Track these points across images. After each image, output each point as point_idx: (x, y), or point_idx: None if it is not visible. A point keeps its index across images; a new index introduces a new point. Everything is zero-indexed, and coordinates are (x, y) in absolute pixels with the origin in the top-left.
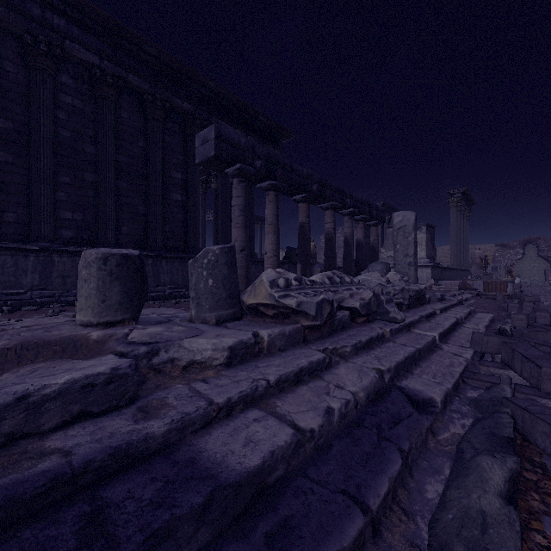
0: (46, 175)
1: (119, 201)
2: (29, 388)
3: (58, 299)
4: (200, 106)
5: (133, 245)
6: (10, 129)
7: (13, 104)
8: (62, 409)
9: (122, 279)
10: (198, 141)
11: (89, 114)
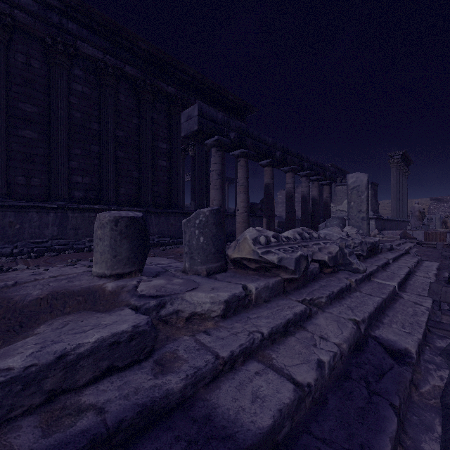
0: (62, 148)
1: (118, 168)
2: (66, 348)
3: (71, 246)
4: (181, 89)
5: (128, 203)
6: (36, 113)
7: (38, 93)
8: (93, 365)
9: (130, 237)
10: (183, 118)
11: (95, 98)
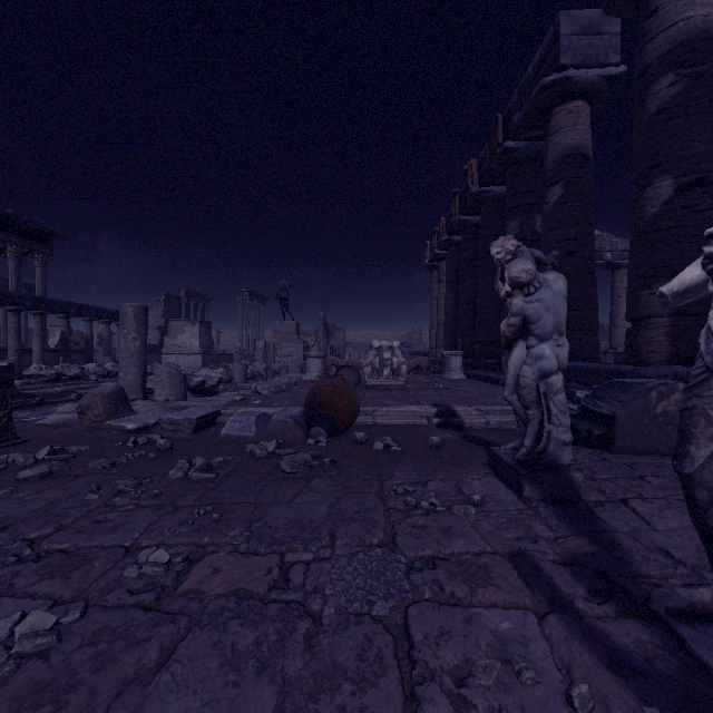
0: None
1: None
2: None
3: None
4: None
5: None
6: None
7: None
8: None
9: None
10: None
11: None
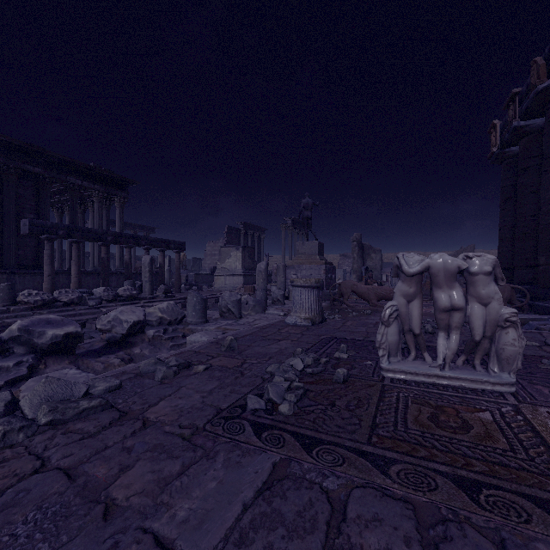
0: None
1: None
2: None
3: None
4: (49, 169)
5: None
6: None
7: None
8: None
9: None
10: (22, 224)
11: None
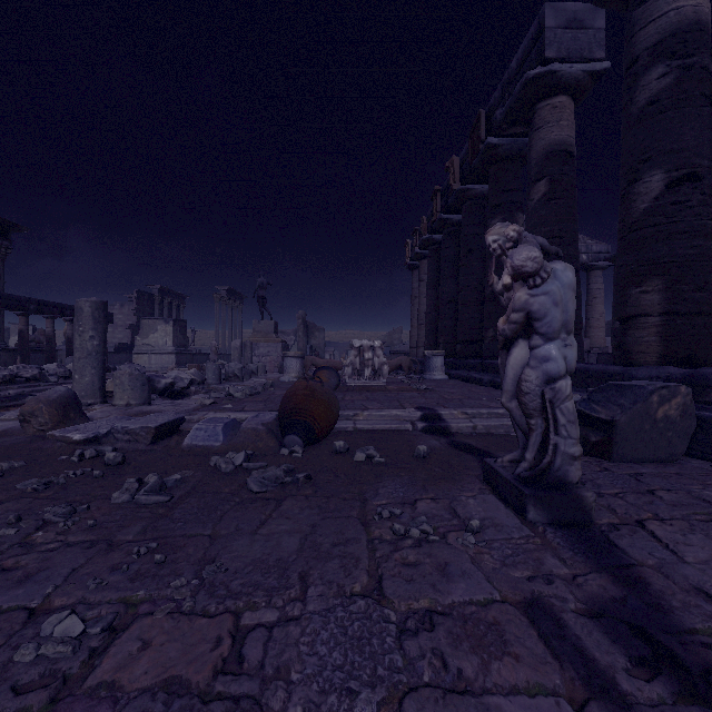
0: None
1: None
2: None
3: None
4: None
5: None
6: None
7: None
8: None
9: None
10: None
11: None
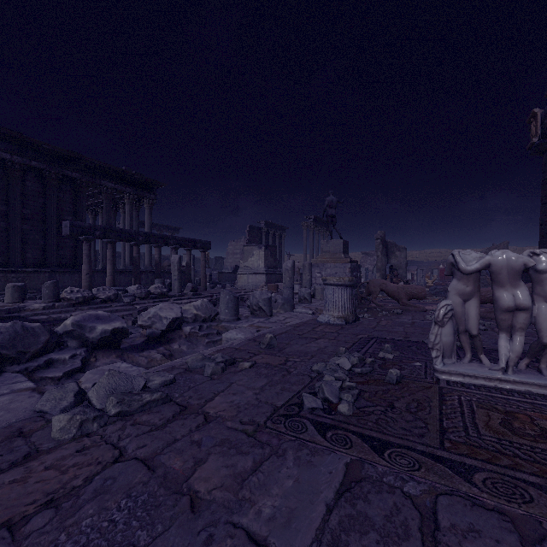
0: None
1: (25, 238)
2: (1, 308)
3: None
4: (86, 173)
5: (35, 265)
6: None
7: None
8: (6, 311)
9: (19, 291)
10: (63, 225)
11: (4, 186)
